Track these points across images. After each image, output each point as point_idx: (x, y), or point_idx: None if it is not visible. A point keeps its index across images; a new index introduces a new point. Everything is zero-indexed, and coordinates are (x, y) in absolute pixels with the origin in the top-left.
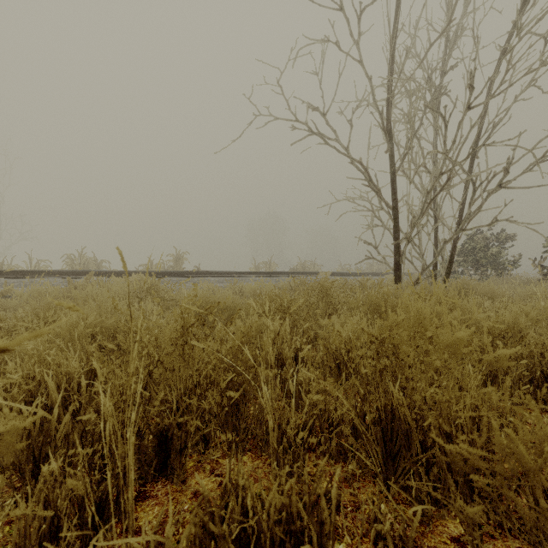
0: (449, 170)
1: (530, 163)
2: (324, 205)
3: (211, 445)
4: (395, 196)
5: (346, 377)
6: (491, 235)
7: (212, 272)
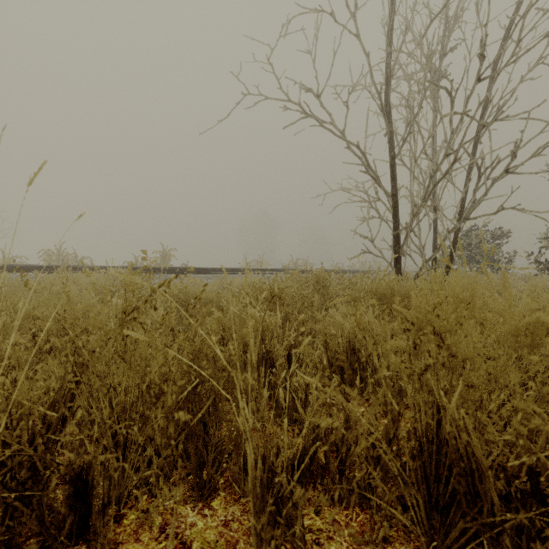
0: (456, 151)
1: (538, 147)
2: (318, 196)
3: (158, 492)
4: (394, 183)
5: (350, 380)
6: (486, 231)
7: (200, 269)
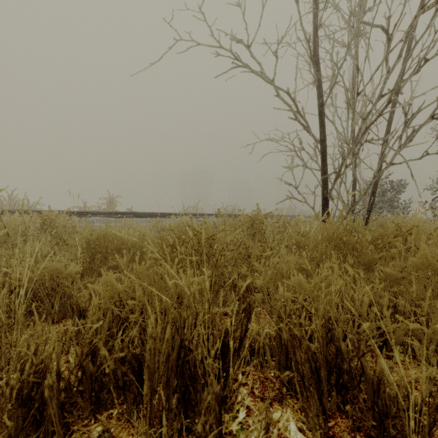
0: (392, 90)
1: None
2: (248, 145)
3: None
4: (323, 129)
5: None
6: (385, 182)
7: (141, 213)
